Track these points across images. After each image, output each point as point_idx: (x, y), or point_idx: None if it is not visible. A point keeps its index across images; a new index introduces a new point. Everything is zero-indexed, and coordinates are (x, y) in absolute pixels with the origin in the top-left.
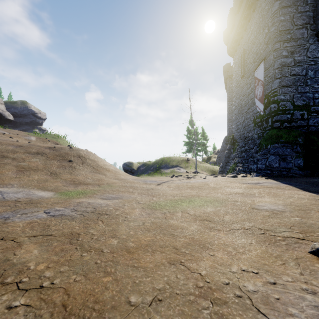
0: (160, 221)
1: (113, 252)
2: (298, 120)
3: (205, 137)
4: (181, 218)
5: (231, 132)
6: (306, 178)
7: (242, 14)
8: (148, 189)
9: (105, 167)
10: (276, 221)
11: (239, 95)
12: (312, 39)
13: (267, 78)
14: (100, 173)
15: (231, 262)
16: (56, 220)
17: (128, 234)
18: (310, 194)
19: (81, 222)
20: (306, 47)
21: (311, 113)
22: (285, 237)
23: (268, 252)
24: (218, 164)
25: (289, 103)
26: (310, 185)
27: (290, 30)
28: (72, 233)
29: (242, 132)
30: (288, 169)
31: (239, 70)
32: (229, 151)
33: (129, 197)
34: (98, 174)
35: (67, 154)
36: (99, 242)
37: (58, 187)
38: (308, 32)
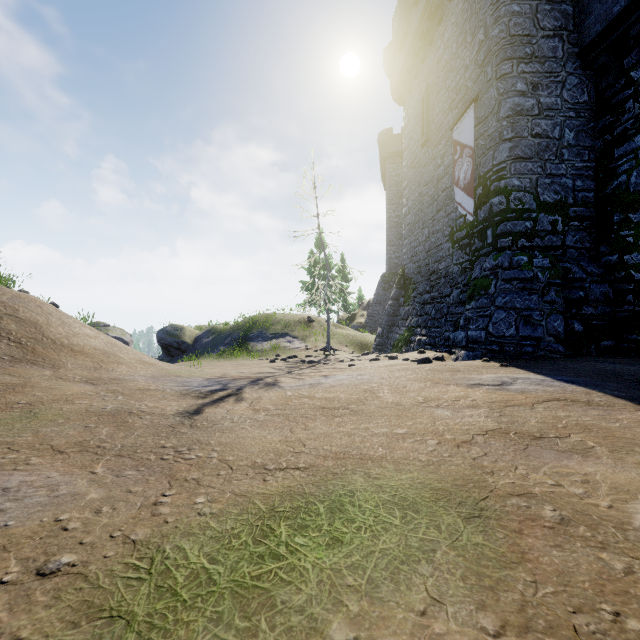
0: None
1: None
2: (547, 235)
3: (344, 275)
4: None
5: (394, 265)
6: (579, 361)
7: (427, 7)
8: (175, 425)
9: (69, 342)
10: None
11: (418, 183)
12: (572, 63)
13: (483, 140)
14: (41, 361)
15: None
16: None
17: None
18: None
19: None
20: (561, 79)
21: (570, 221)
22: None
23: None
24: (369, 330)
25: (530, 197)
26: (616, 382)
27: (532, 38)
28: None
29: (425, 261)
30: (535, 341)
31: (418, 130)
32: (395, 302)
33: (41, 497)
34: (26, 367)
35: None
36: None
37: None
38: (564, 48)
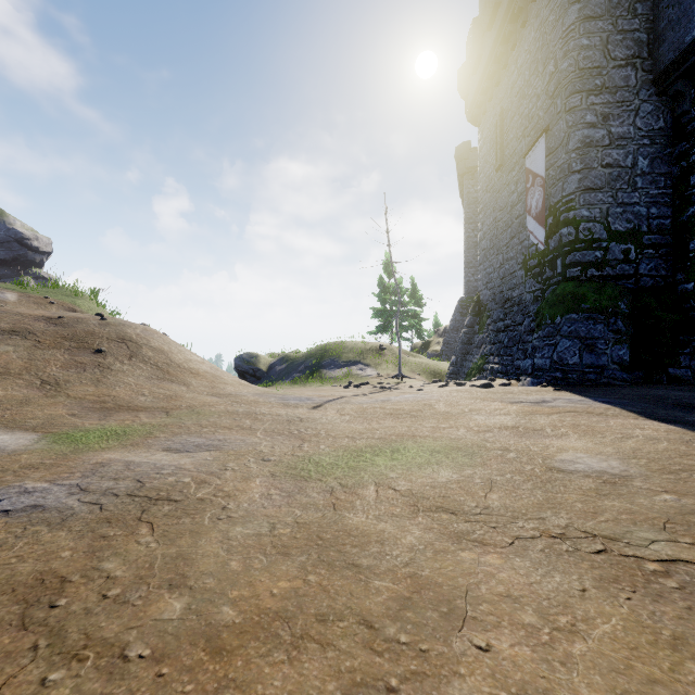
0: (320, 516)
1: (163, 658)
2: (618, 264)
3: (418, 300)
4: (377, 504)
5: (472, 289)
6: (639, 387)
7: (500, 32)
8: (290, 420)
9: (188, 366)
10: (621, 506)
11: (493, 208)
12: (646, 90)
13: (553, 171)
14: (176, 380)
15: (549, 678)
16: (7, 528)
17: (222, 572)
18: (666, 426)
19: (88, 530)
20: (634, 107)
21: (644, 249)
22: (666, 562)
23: (645, 626)
24: (445, 358)
25: (600, 227)
26: (652, 404)
27: (602, 69)
28: (42, 576)
29: (499, 288)
30: (599, 369)
31: (493, 153)
32: (469, 329)
33: (240, 442)
34: (169, 384)
35: (92, 335)
36: (122, 614)
37: (55, 420)
38: (637, 76)
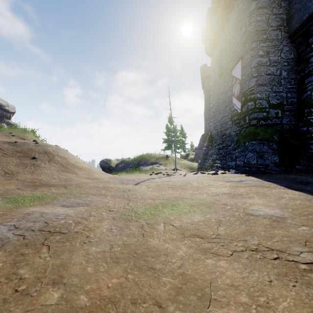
0: (136, 240)
1: None
2: (273, 119)
3: (183, 135)
4: (164, 233)
5: (208, 130)
6: (283, 174)
7: (220, 14)
8: (124, 190)
9: (77, 165)
10: (283, 233)
11: (217, 93)
12: (286, 40)
13: (244, 76)
14: (71, 171)
15: None
16: None
17: (83, 273)
18: (298, 193)
19: (14, 250)
20: (280, 48)
21: (285, 112)
22: (309, 264)
23: (305, 303)
24: (196, 161)
25: (265, 102)
26: (290, 182)
27: (266, 31)
28: None
29: (220, 129)
30: (265, 166)
31: (217, 69)
32: (206, 148)
33: (99, 202)
34: (67, 173)
35: (31, 150)
36: (24, 302)
37: (9, 191)
38: (282, 34)
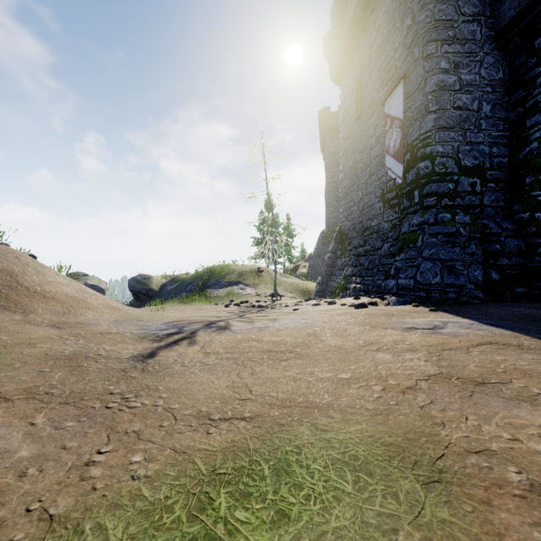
0: None
1: None
2: (467, 195)
3: (289, 232)
4: None
5: (331, 224)
6: (498, 306)
7: None
8: (127, 369)
9: (42, 290)
10: None
11: (353, 152)
12: (489, 44)
13: (410, 113)
14: (13, 306)
15: None
16: None
17: None
18: None
19: None
20: (479, 59)
21: (487, 183)
22: None
23: None
24: (311, 279)
25: (452, 162)
26: (536, 325)
27: (454, 22)
28: None
29: (359, 219)
30: (458, 288)
31: (353, 106)
32: (333, 254)
33: None
34: None
35: None
36: None
37: None
38: (482, 31)
